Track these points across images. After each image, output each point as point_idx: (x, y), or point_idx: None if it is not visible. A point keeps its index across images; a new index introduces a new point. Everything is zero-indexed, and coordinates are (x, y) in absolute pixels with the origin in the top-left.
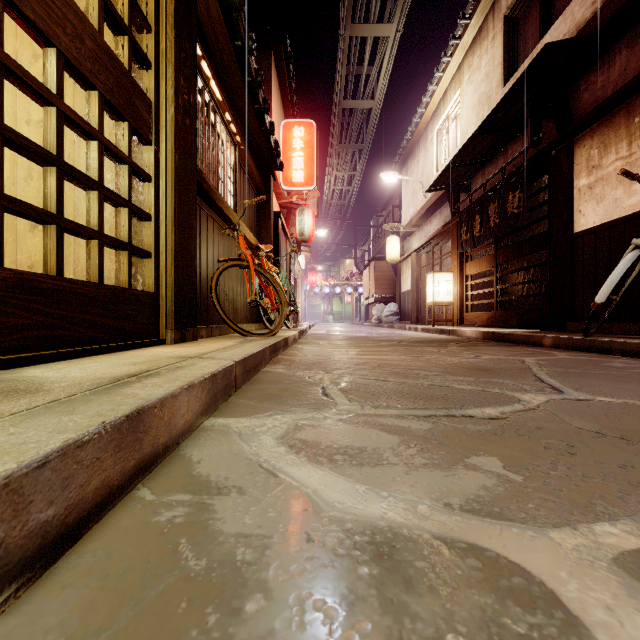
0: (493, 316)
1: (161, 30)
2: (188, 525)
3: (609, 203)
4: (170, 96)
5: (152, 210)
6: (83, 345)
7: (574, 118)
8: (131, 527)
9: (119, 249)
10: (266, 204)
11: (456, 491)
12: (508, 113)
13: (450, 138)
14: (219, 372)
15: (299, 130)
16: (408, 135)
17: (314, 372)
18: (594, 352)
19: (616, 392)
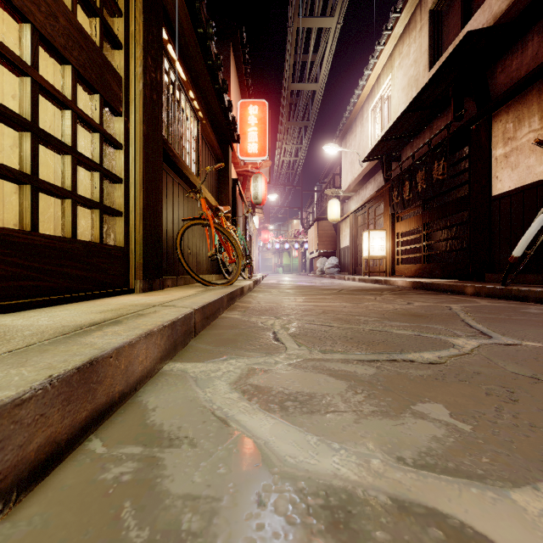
0: (420, 268)
1: (131, 14)
2: (135, 484)
3: (523, 170)
4: (139, 73)
5: (122, 174)
6: (57, 294)
7: (491, 97)
8: (75, 487)
9: (92, 208)
10: (225, 172)
11: (407, 443)
12: (434, 93)
13: (383, 115)
14: (179, 319)
15: (253, 108)
16: (347, 113)
17: (266, 318)
18: (511, 299)
19: (540, 337)
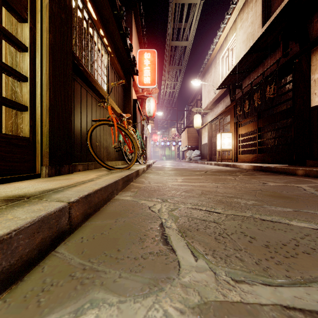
0: (256, 157)
1: None
2: None
3: None
4: None
5: (28, 73)
6: None
7: (309, 39)
8: None
9: None
10: (128, 93)
11: None
12: (267, 39)
13: (229, 60)
14: (21, 230)
15: (147, 55)
16: (205, 61)
17: (154, 200)
18: None
19: None
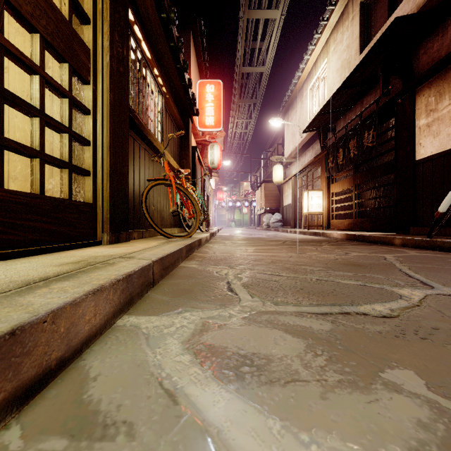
0: (352, 222)
1: None
2: None
3: (443, 137)
4: (106, 47)
5: (91, 137)
6: (23, 247)
7: (415, 75)
8: None
9: (60, 167)
10: (186, 140)
11: (390, 432)
12: (364, 72)
13: (320, 93)
14: (135, 272)
15: (210, 87)
16: (289, 92)
17: (221, 267)
18: (436, 250)
19: None
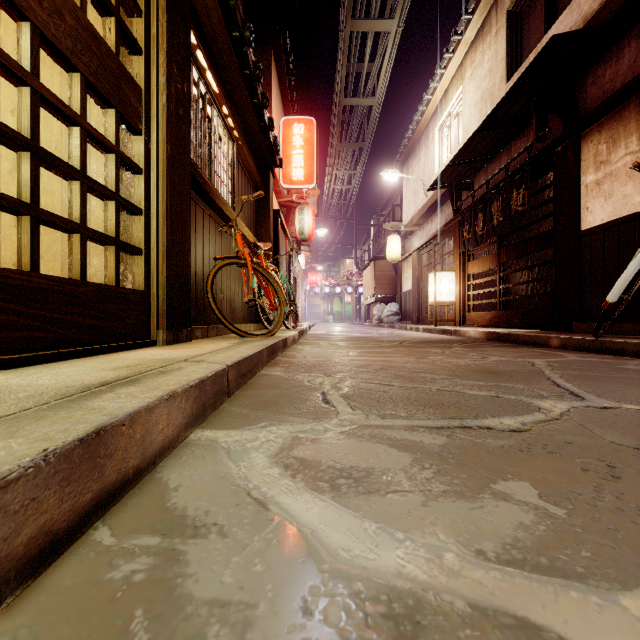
0: (496, 316)
1: (152, 14)
2: (149, 586)
3: (618, 199)
4: (162, 84)
5: (142, 204)
6: (63, 347)
7: (581, 113)
8: (75, 589)
9: (105, 244)
10: (265, 202)
11: (488, 531)
12: (512, 108)
13: (452, 136)
14: (208, 378)
15: (299, 127)
16: (409, 133)
17: (314, 375)
18: (605, 353)
19: None
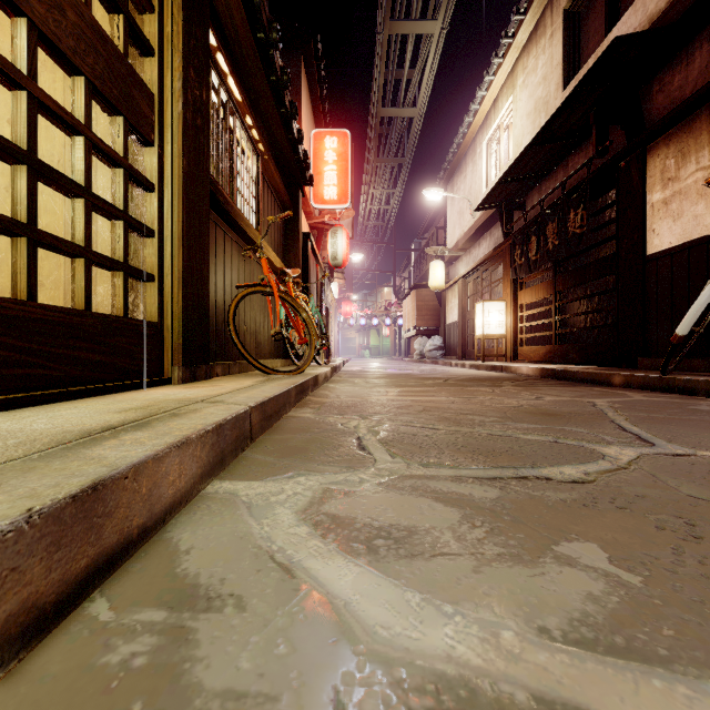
0: (551, 351)
1: (166, 11)
2: (151, 672)
3: (688, 220)
4: (177, 89)
5: (155, 224)
6: (63, 386)
7: (646, 124)
8: (62, 677)
9: (113, 270)
10: (294, 223)
11: (551, 604)
12: (569, 119)
13: (502, 150)
14: (228, 421)
15: (331, 141)
16: (454, 147)
17: (348, 417)
18: (674, 392)
19: None
